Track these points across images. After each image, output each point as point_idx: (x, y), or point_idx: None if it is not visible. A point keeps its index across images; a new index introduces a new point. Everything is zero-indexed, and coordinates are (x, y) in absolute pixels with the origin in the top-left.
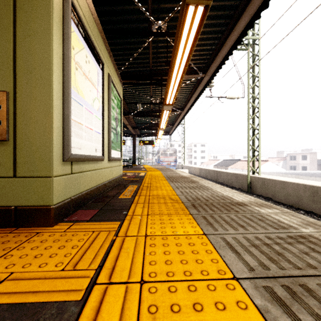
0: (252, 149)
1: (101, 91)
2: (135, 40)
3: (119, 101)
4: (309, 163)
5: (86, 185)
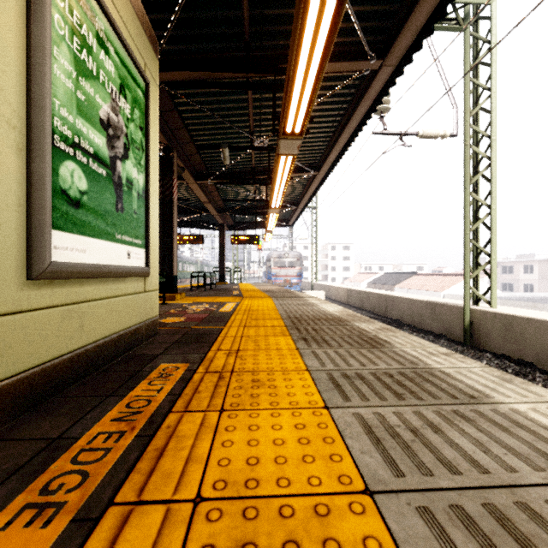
0: (473, 250)
1: None
2: None
3: (138, 84)
4: (537, 279)
5: None
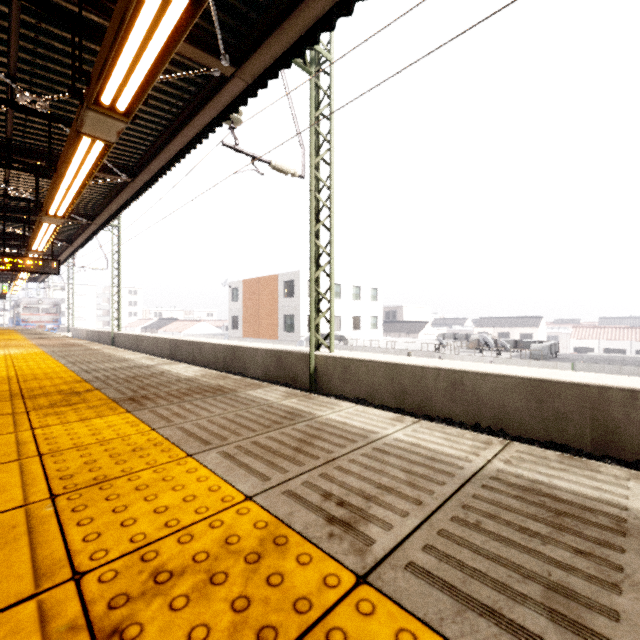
0: (118, 311)
1: None
2: None
3: None
4: None
5: None
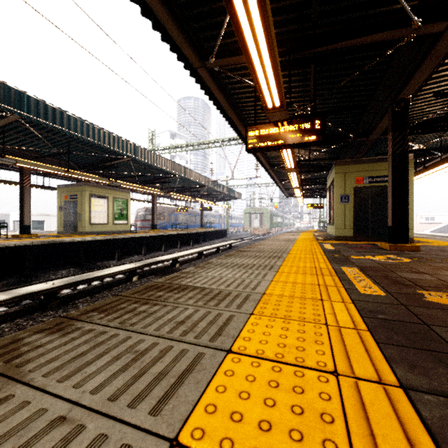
0: None
1: None
2: None
3: None
4: None
5: None
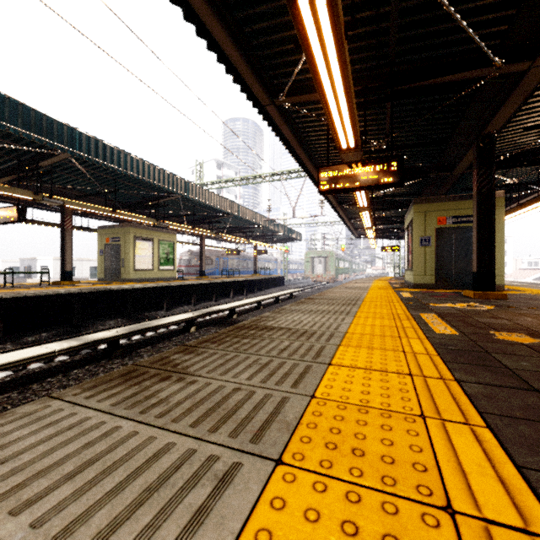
0: None
1: None
2: None
3: None
4: None
5: None
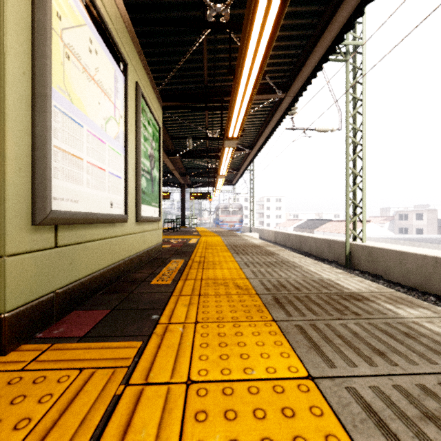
0: (352, 205)
1: (121, 107)
2: (182, 39)
3: (157, 130)
4: (426, 225)
5: (90, 265)
